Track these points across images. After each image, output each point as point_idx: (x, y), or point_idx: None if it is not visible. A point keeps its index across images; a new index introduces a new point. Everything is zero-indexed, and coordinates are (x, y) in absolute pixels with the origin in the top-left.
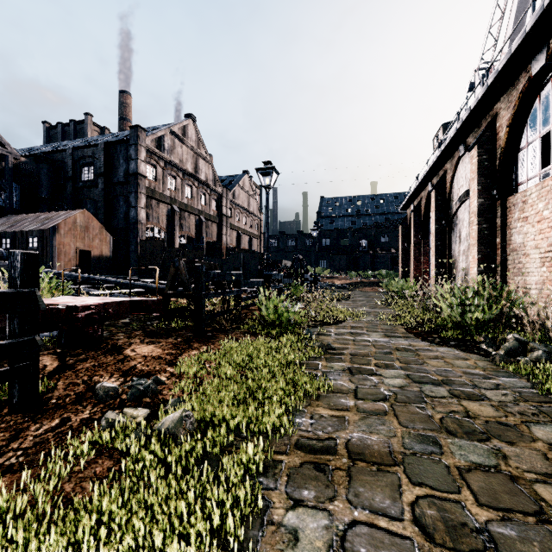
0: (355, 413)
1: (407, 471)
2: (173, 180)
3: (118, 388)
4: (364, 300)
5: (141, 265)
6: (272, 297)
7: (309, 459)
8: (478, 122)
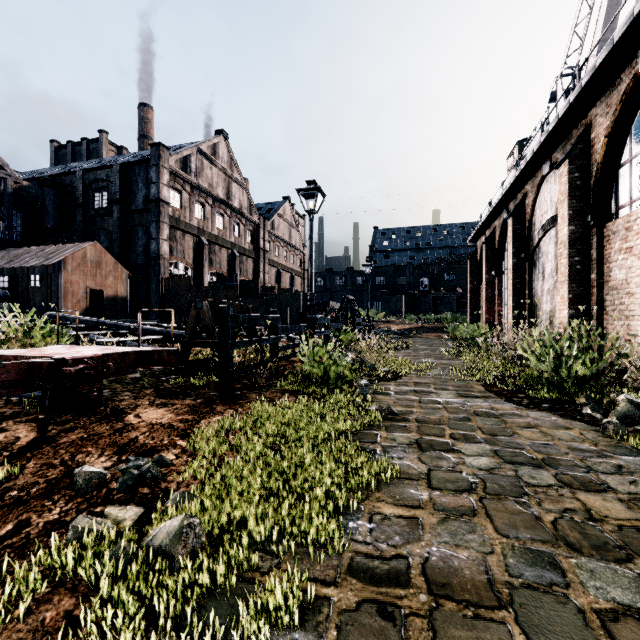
0: (432, 512)
1: (521, 619)
2: (202, 208)
3: (105, 473)
4: (427, 349)
5: (163, 307)
6: (316, 345)
7: (369, 595)
8: (567, 134)
